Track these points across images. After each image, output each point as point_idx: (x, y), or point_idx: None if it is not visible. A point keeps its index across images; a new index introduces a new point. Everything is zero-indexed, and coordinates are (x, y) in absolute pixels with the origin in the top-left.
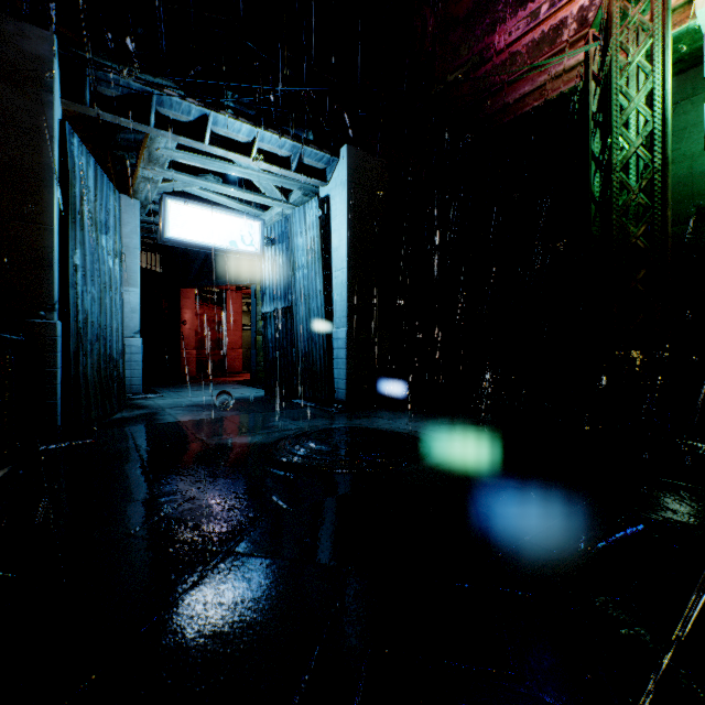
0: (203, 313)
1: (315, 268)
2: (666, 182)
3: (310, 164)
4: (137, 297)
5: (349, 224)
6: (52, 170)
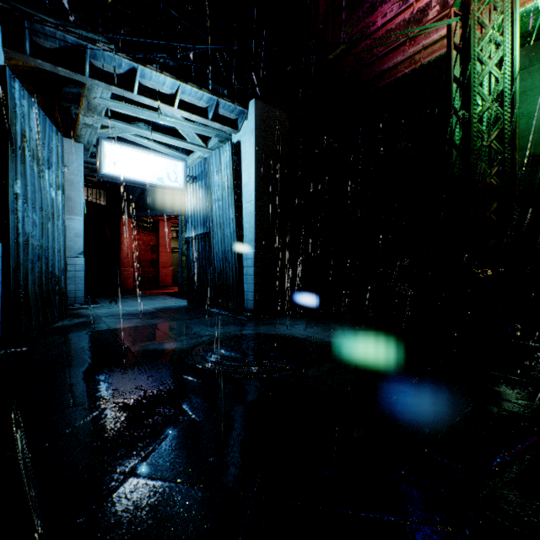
0: (139, 238)
1: (228, 200)
2: (515, 131)
3: (224, 115)
4: (80, 224)
5: (256, 164)
6: None
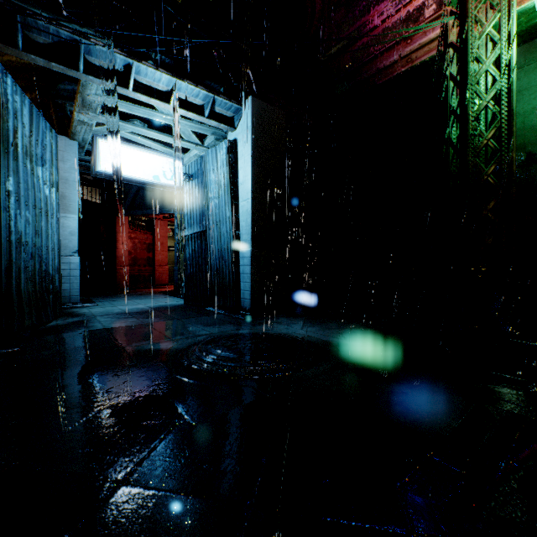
0: (135, 237)
1: (225, 198)
2: (512, 129)
3: (220, 112)
4: (75, 223)
5: (253, 162)
6: None
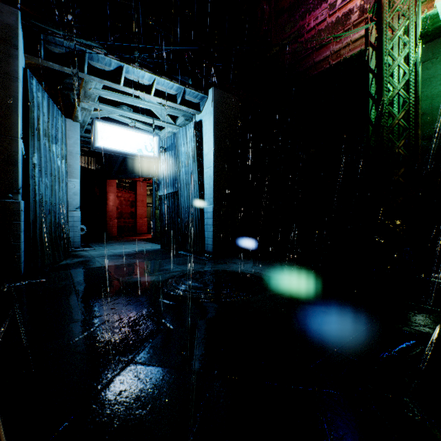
0: (121, 195)
1: (193, 166)
2: (418, 112)
3: (189, 100)
4: (77, 185)
5: (215, 138)
6: (17, 100)
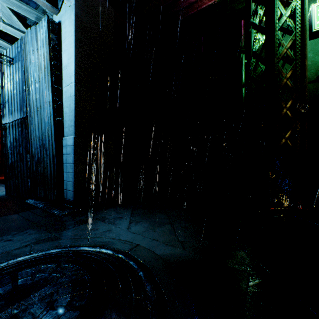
0: None
1: (45, 81)
2: (305, 42)
3: None
4: None
5: (77, 44)
6: None
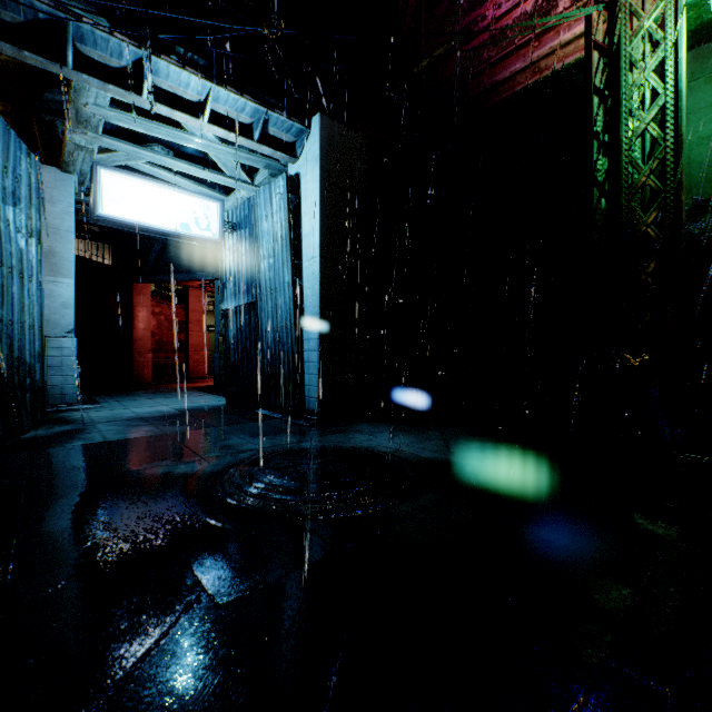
0: (161, 312)
1: (283, 256)
2: (681, 162)
3: (276, 136)
4: (70, 290)
5: (322, 205)
6: None
